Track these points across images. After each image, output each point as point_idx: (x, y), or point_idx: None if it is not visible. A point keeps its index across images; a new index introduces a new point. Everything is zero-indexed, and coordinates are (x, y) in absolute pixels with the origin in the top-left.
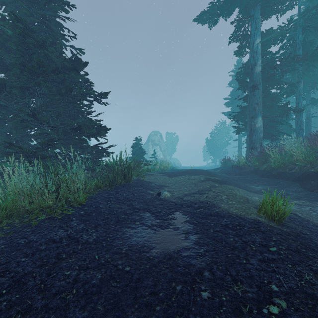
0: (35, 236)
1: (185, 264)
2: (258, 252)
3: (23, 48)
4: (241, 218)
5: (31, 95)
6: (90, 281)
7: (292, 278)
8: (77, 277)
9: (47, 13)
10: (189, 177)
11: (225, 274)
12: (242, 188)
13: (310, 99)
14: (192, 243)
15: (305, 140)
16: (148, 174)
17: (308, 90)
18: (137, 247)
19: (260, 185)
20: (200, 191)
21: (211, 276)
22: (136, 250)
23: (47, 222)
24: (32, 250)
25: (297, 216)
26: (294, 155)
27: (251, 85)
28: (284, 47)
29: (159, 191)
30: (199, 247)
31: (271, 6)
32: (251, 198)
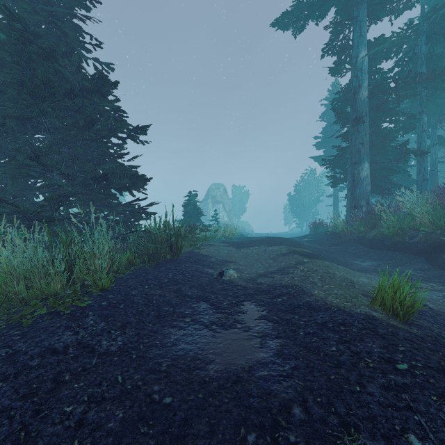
0: (24, 343)
1: (261, 392)
2: (378, 372)
3: (21, 59)
4: (346, 312)
5: (34, 129)
6: (104, 425)
7: (442, 422)
8: (83, 417)
9: (58, 9)
10: (264, 249)
11: (327, 412)
12: (342, 265)
13: (436, 137)
14: (272, 354)
15: (434, 196)
16: (206, 244)
17: (433, 124)
18: (185, 360)
19: (368, 260)
20: (281, 269)
21: (305, 415)
22: (184, 366)
23: (49, 319)
24: (15, 367)
25: (428, 308)
26: (416, 216)
27: (353, 117)
28: (401, 64)
29: (221, 269)
30: (284, 360)
31: (382, 3)
32: (357, 281)
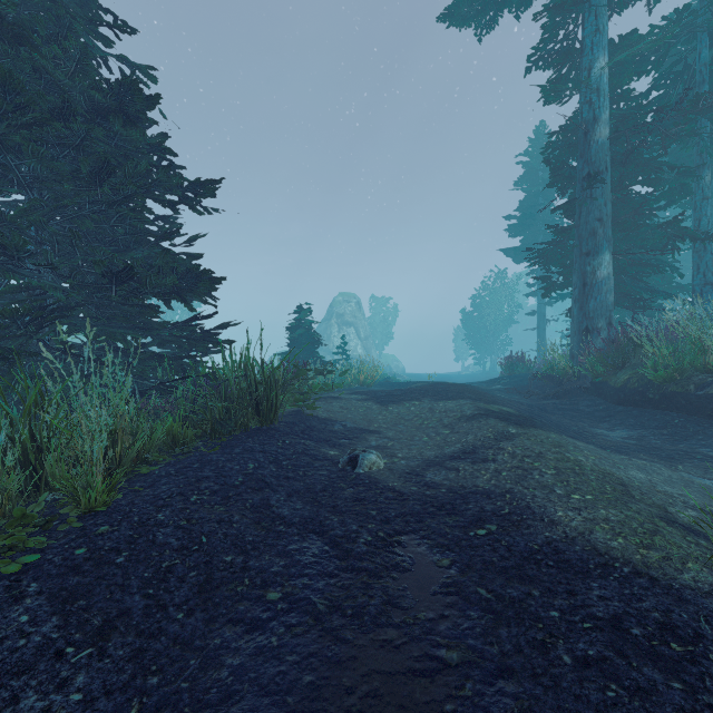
0: None
1: None
2: None
3: None
4: (659, 583)
5: None
6: None
7: None
8: None
9: None
10: (431, 406)
11: None
12: (578, 438)
13: None
14: None
15: None
16: (326, 397)
17: (712, 191)
18: None
19: (619, 427)
20: (470, 451)
21: None
22: None
23: None
24: None
25: None
26: (708, 348)
27: (583, 174)
28: (663, 84)
29: (353, 452)
30: None
31: None
32: (627, 479)
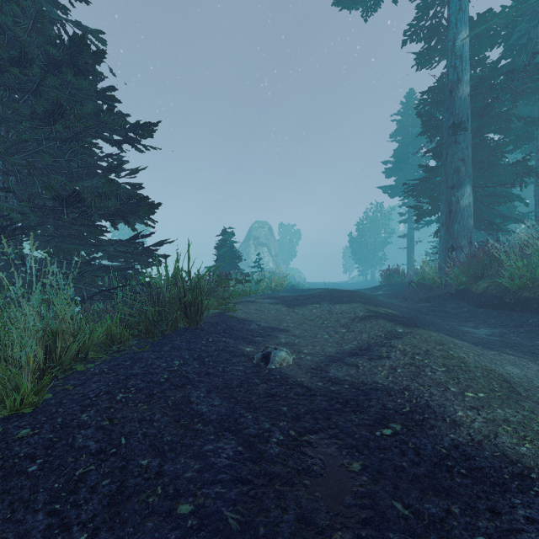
0: None
1: None
2: None
3: None
4: None
5: None
6: None
7: None
8: None
9: None
10: (329, 308)
11: None
12: (453, 336)
13: None
14: None
15: None
16: (244, 301)
17: None
18: None
19: (482, 326)
20: (365, 348)
21: None
22: None
23: None
24: None
25: None
26: None
27: (449, 123)
28: (510, 54)
29: (266, 349)
30: None
31: None
32: (507, 375)
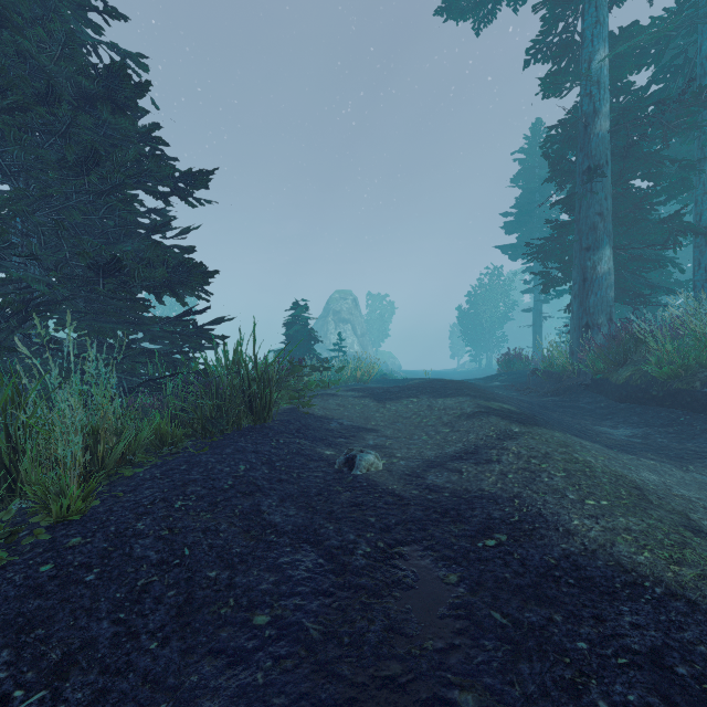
0: None
1: None
2: None
3: None
4: (698, 608)
5: None
6: None
7: None
8: None
9: None
10: (429, 403)
11: None
12: (583, 437)
13: None
14: None
15: None
16: (322, 394)
17: None
18: None
19: (622, 425)
20: (472, 450)
21: None
22: None
23: None
24: None
25: None
26: None
27: (583, 168)
28: (663, 78)
29: (350, 452)
30: None
31: None
32: (641, 481)
